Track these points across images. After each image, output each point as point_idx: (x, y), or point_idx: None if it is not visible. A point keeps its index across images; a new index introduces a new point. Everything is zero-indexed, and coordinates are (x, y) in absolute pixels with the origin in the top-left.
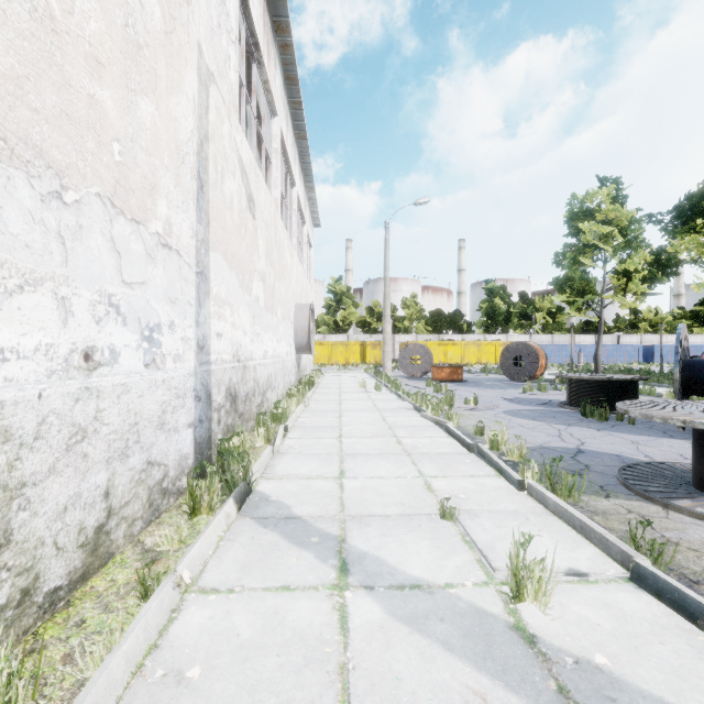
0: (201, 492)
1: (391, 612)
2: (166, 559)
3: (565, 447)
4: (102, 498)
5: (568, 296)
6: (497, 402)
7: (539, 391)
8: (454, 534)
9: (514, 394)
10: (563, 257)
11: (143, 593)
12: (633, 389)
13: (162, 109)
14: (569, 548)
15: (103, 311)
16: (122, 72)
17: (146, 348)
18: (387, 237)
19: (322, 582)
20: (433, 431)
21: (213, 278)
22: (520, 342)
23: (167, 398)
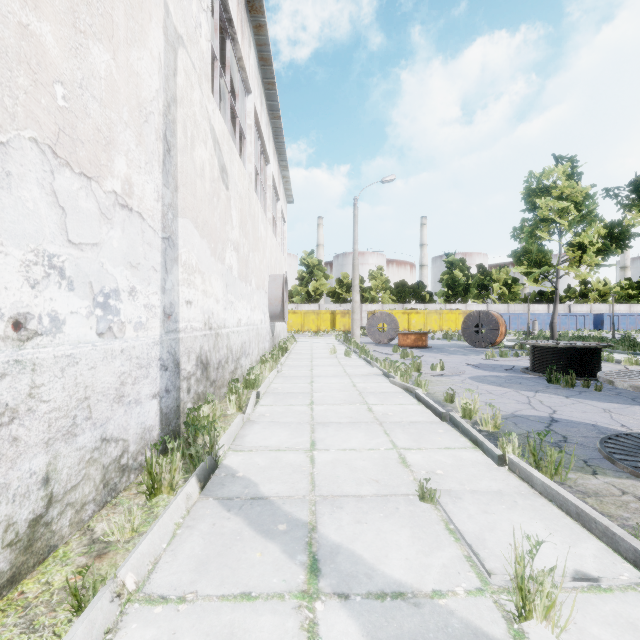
0: (162, 469)
1: (370, 634)
2: (114, 553)
3: (538, 415)
4: (40, 486)
5: (525, 267)
6: (462, 367)
7: (501, 357)
8: (436, 520)
9: (477, 360)
10: (521, 231)
11: (76, 605)
12: (596, 356)
13: (120, 60)
14: (568, 541)
15: (42, 274)
16: (68, 8)
17: (100, 315)
18: (356, 212)
19: (289, 587)
20: (403, 398)
21: (182, 245)
22: (481, 311)
23: (127, 369)
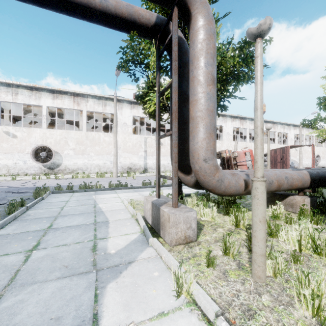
0: None
1: None
2: None
3: None
4: None
5: None
6: None
7: None
8: None
9: None
10: None
11: None
12: None
13: None
14: None
15: None
16: None
17: None
18: None
19: None
20: None
21: (291, 158)
22: None
23: None
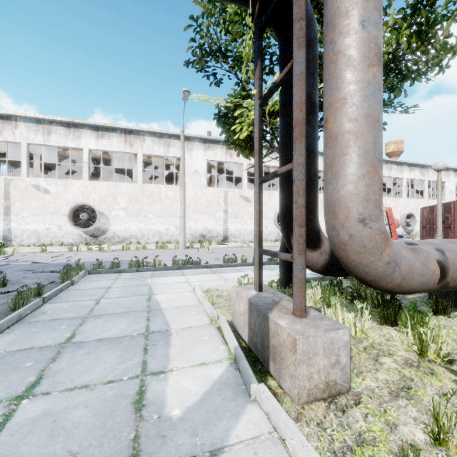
0: None
1: None
2: None
3: None
4: None
5: None
6: None
7: None
8: None
9: None
10: None
11: None
12: None
13: None
14: None
15: None
16: None
17: None
18: None
19: None
20: None
21: None
22: None
23: None
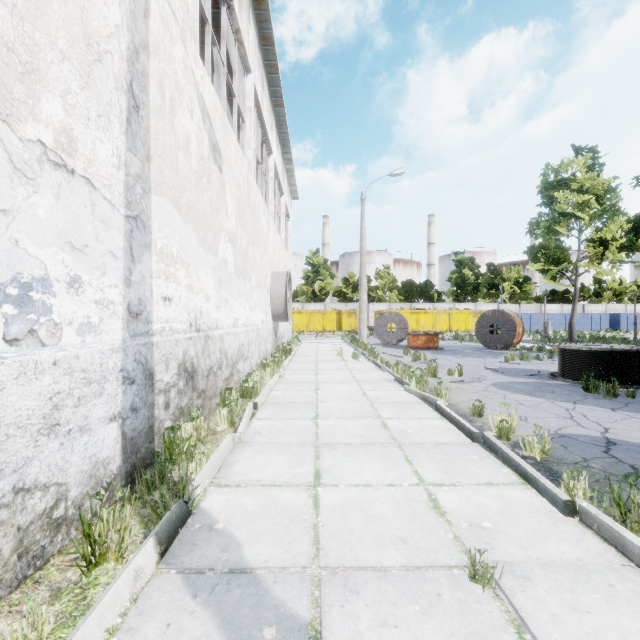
0: (108, 527)
1: None
2: None
3: (588, 435)
4: None
5: (542, 265)
6: (482, 372)
7: (521, 360)
8: (501, 622)
9: (495, 363)
10: (537, 227)
11: None
12: (637, 361)
13: None
14: None
15: None
16: None
17: (12, 313)
18: (363, 207)
19: None
20: (422, 410)
21: (158, 228)
22: (497, 310)
23: (65, 387)
